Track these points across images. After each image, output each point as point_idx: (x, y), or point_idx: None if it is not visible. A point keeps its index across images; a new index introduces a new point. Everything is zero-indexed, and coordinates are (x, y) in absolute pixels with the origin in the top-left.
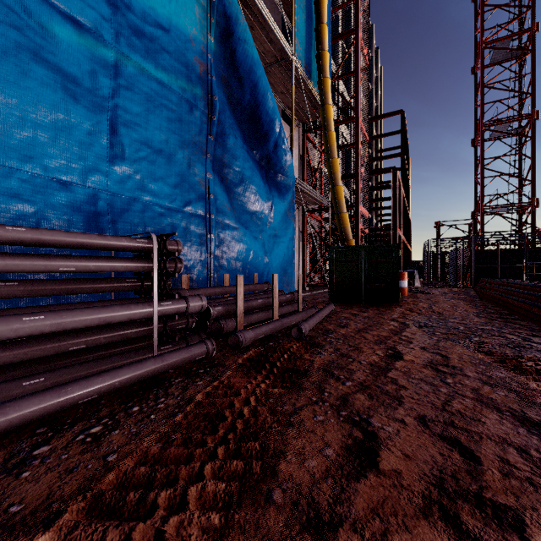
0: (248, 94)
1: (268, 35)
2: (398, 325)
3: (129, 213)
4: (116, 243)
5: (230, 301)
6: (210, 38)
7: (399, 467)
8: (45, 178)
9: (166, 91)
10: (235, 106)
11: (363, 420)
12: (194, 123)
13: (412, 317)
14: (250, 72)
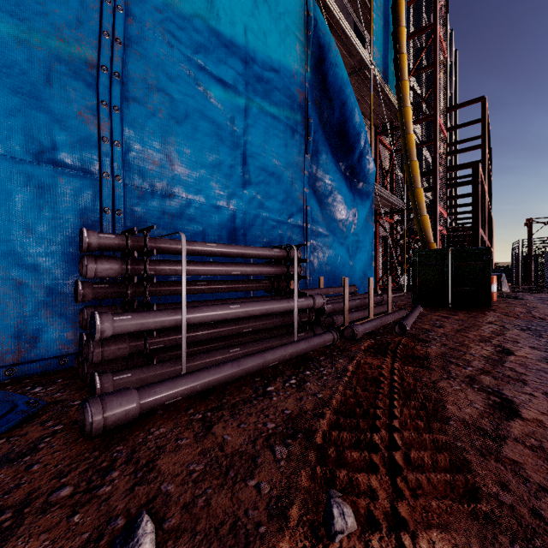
0: (337, 112)
1: (348, 50)
2: (497, 327)
3: (253, 227)
4: (262, 253)
5: (332, 300)
6: (306, 68)
7: (539, 418)
8: (206, 205)
9: (276, 123)
10: (325, 125)
11: (495, 391)
12: (295, 146)
13: (511, 321)
14: (340, 92)
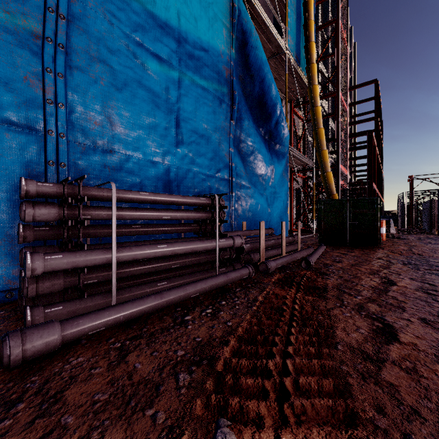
0: (257, 86)
1: (268, 37)
2: (384, 262)
3: (186, 180)
4: (190, 201)
5: (251, 241)
6: (231, 50)
7: (414, 342)
8: (144, 160)
9: (206, 93)
10: (247, 97)
11: (379, 317)
12: (222, 113)
13: (395, 257)
14: (259, 70)
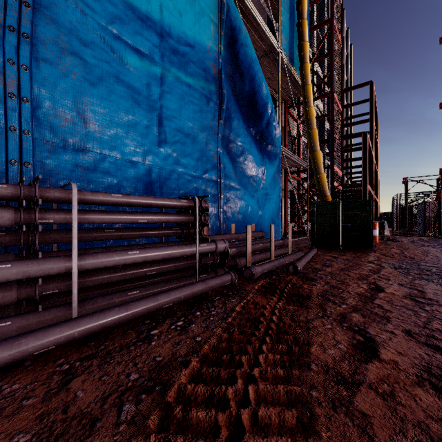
0: (247, 85)
1: (260, 35)
2: (375, 266)
3: (169, 181)
4: (169, 203)
5: (239, 244)
6: (220, 46)
7: (395, 359)
8: (122, 160)
9: (191, 91)
10: (237, 95)
11: (361, 330)
12: (210, 112)
13: (387, 260)
14: (249, 68)
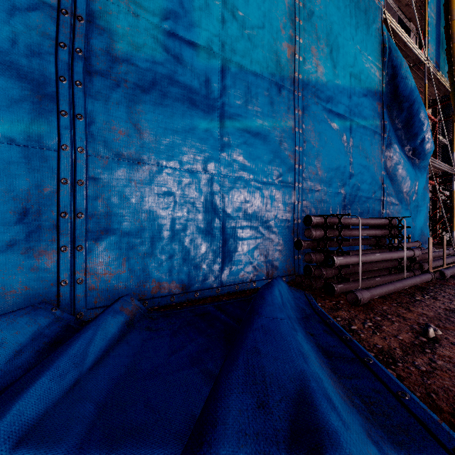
0: (404, 111)
1: (405, 54)
2: None
3: (354, 203)
4: (376, 222)
5: None
6: (382, 85)
7: None
8: (333, 193)
9: (365, 131)
10: (393, 121)
11: None
12: (376, 143)
13: None
14: (408, 97)
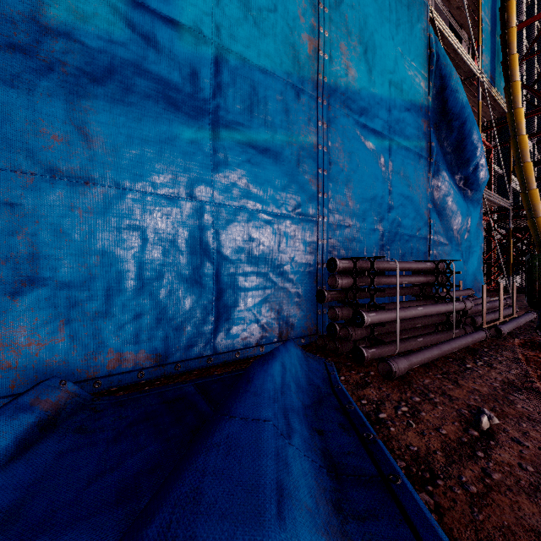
0: (455, 131)
1: (456, 64)
2: None
3: (394, 243)
4: (420, 267)
5: None
6: (429, 99)
7: None
8: (367, 229)
9: (408, 153)
10: (442, 144)
11: None
12: (421, 169)
13: None
14: (459, 114)
